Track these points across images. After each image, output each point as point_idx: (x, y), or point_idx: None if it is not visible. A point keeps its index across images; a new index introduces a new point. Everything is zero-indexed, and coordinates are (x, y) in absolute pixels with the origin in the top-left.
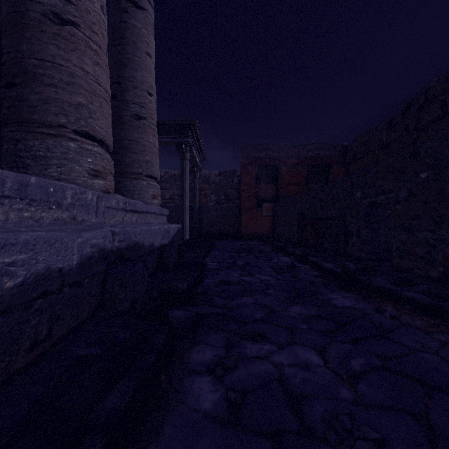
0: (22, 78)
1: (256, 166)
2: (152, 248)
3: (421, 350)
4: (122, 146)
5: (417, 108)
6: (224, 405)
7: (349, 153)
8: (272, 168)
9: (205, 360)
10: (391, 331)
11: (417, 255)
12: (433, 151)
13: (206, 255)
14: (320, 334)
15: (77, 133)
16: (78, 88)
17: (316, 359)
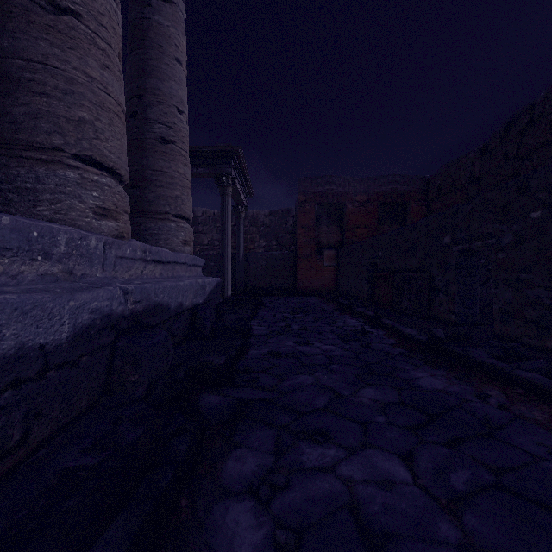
0: (2, 85)
1: (315, 204)
2: (181, 309)
3: (548, 458)
4: (144, 177)
5: (518, 130)
6: (271, 551)
7: (431, 188)
8: (336, 207)
9: (246, 474)
10: (502, 427)
11: (526, 319)
12: (550, 183)
13: (252, 316)
14: (404, 432)
15: (78, 159)
16: (80, 99)
17: (400, 472)
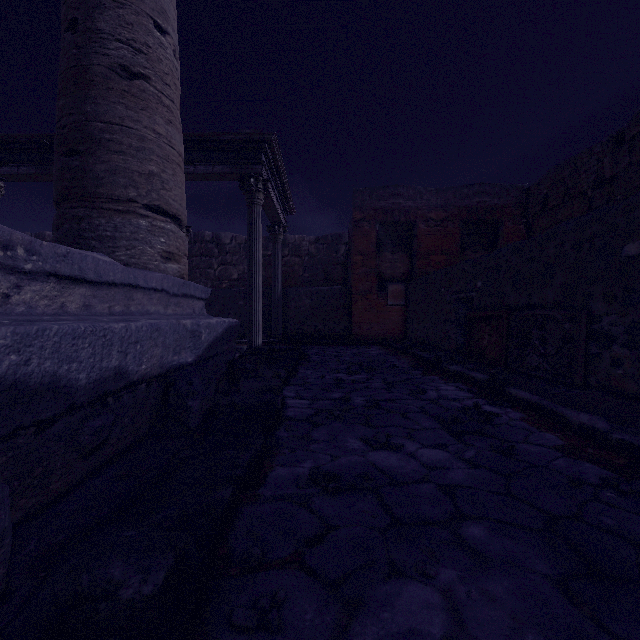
0: None
1: (376, 223)
2: (121, 382)
3: None
4: (87, 135)
5: None
6: None
7: (533, 200)
8: (403, 227)
9: None
10: None
11: None
12: None
13: (289, 377)
14: None
15: None
16: None
17: None
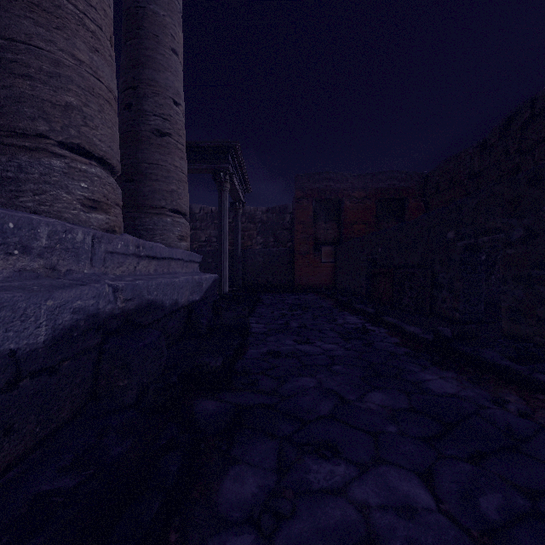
0: None
1: (313, 200)
2: (176, 307)
3: None
4: (139, 171)
5: (519, 125)
6: None
7: (429, 184)
8: (333, 203)
9: (245, 498)
10: (528, 440)
11: (539, 318)
12: None
13: (250, 313)
14: (419, 444)
15: (65, 147)
16: (67, 83)
17: (421, 495)
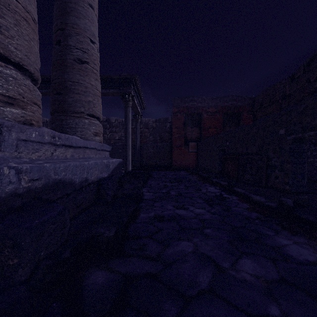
0: None
1: (184, 114)
2: (86, 183)
3: None
4: (65, 87)
5: None
6: None
7: (256, 103)
8: (196, 115)
9: None
10: None
11: None
12: None
13: (144, 184)
14: None
15: None
16: None
17: None
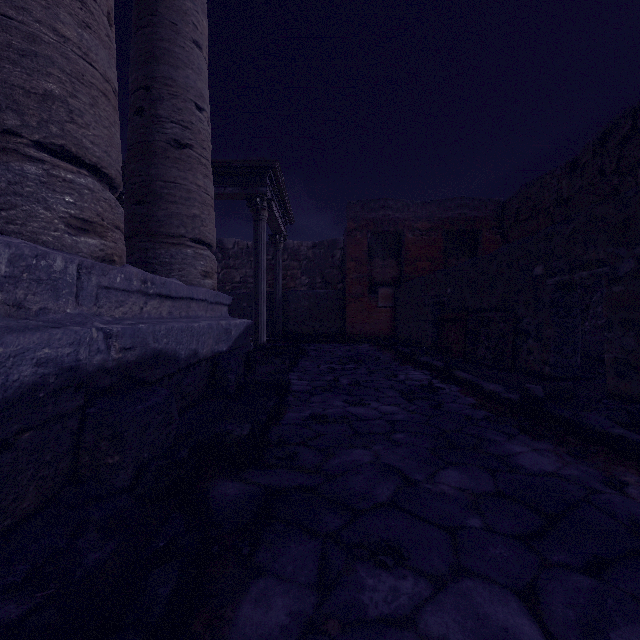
0: None
1: (368, 233)
2: (195, 359)
3: None
4: (152, 190)
5: (618, 139)
6: None
7: (507, 213)
8: (392, 236)
9: (270, 633)
10: None
11: None
12: None
13: (292, 367)
14: (513, 545)
15: (44, 149)
16: (46, 65)
17: (524, 627)
